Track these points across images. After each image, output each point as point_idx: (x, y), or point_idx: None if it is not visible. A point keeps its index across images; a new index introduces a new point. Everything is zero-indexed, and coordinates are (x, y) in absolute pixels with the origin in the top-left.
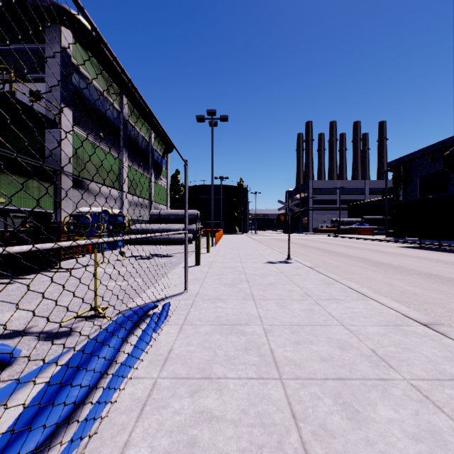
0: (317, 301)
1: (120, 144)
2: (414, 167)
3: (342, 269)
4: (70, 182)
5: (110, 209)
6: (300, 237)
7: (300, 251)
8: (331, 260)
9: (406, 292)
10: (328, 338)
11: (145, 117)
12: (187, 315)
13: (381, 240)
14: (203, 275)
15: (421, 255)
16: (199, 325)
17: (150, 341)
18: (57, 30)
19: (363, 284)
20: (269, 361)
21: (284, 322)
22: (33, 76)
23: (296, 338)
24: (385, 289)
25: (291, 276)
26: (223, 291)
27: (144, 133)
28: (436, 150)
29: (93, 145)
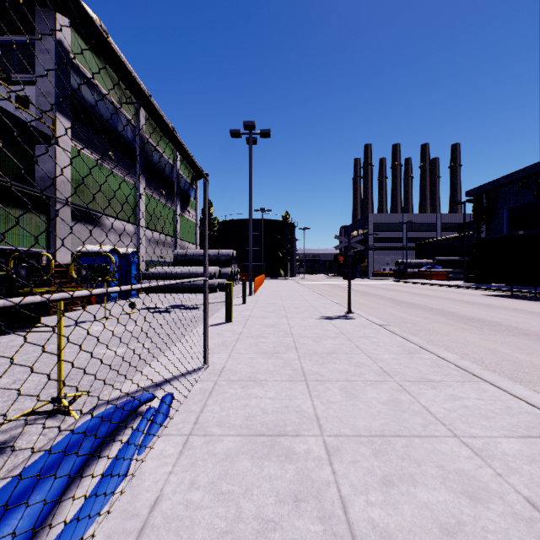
0: (402, 383)
1: (135, 167)
2: (500, 196)
3: (421, 327)
4: (68, 213)
5: (121, 248)
6: (359, 282)
7: (361, 301)
8: (404, 314)
9: (521, 364)
10: (439, 469)
11: (168, 134)
12: (201, 413)
13: (460, 286)
14: (235, 338)
15: (517, 307)
16: (217, 437)
17: (123, 478)
18: (50, 18)
19: (456, 351)
20: (342, 535)
21: (357, 429)
22: (20, 77)
23: (383, 469)
24: (490, 359)
25: (356, 339)
26: (260, 366)
27: (167, 155)
28: (529, 174)
29: (100, 167)
